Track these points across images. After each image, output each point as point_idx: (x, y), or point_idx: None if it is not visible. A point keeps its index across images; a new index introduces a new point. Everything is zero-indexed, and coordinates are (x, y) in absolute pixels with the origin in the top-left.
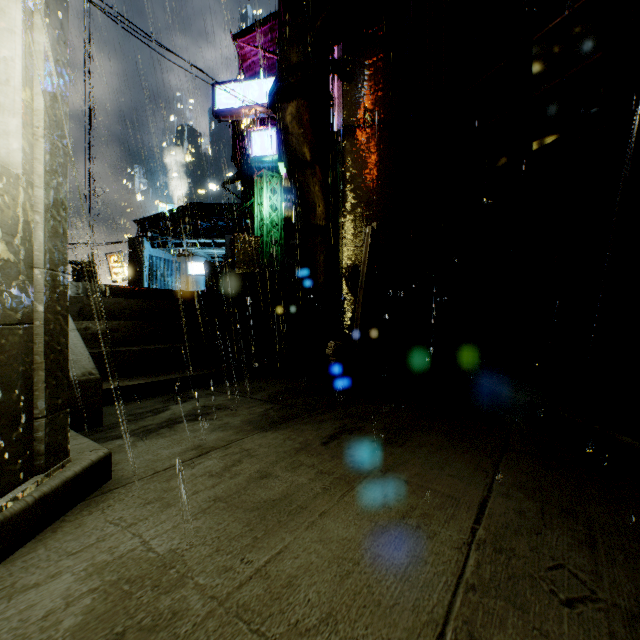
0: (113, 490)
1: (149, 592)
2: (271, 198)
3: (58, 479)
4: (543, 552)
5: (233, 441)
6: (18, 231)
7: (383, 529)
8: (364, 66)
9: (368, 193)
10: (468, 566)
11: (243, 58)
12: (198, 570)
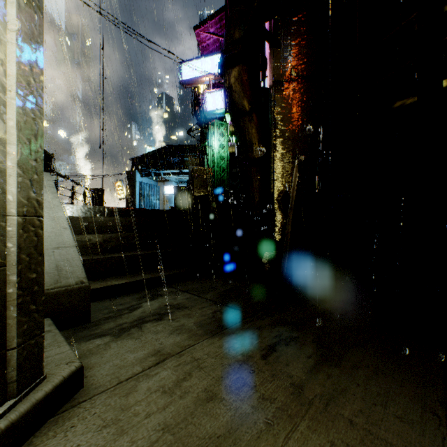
0: (80, 403)
1: None
2: (220, 139)
3: (28, 403)
4: None
5: (186, 347)
6: None
7: None
8: (291, 34)
9: (294, 132)
10: None
11: (200, 42)
12: None
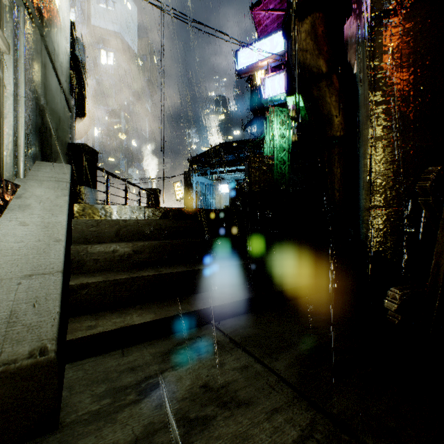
0: None
1: None
2: (280, 129)
3: None
4: None
5: None
6: None
7: None
8: None
9: (407, 86)
10: None
11: (258, 24)
12: None
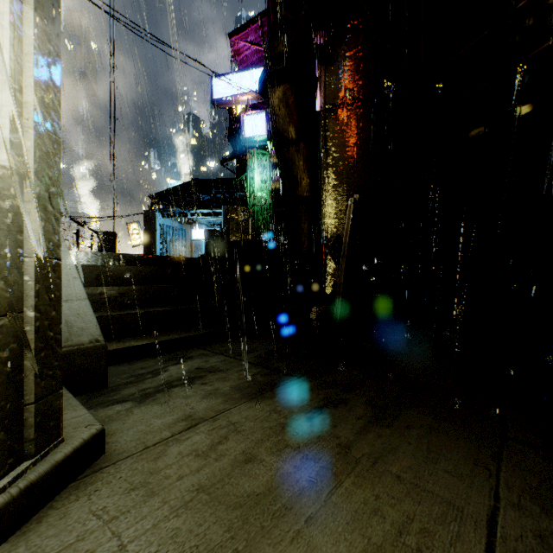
0: (103, 469)
1: None
2: (261, 173)
3: (47, 464)
4: None
5: (221, 411)
6: (5, 223)
7: (378, 550)
8: (345, 49)
9: (349, 166)
10: None
11: (237, 53)
12: None
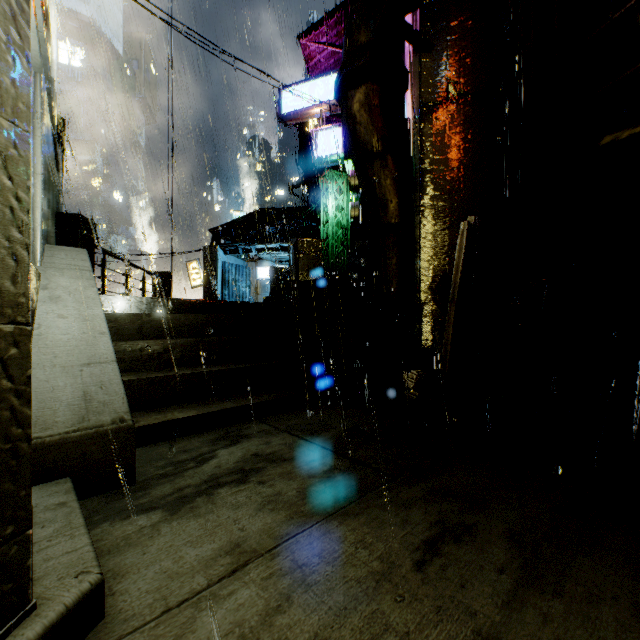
0: None
1: None
2: (337, 198)
3: None
4: None
5: (283, 539)
6: None
7: None
8: (447, 29)
9: (452, 181)
10: None
11: (308, 58)
12: None
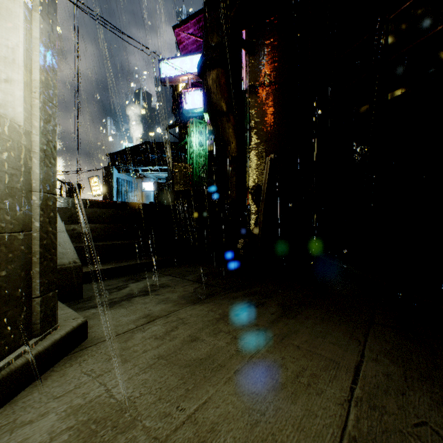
0: (87, 348)
1: (109, 431)
2: (199, 138)
3: (49, 341)
4: (408, 410)
5: (172, 312)
6: (21, 166)
7: (282, 386)
8: (264, 43)
9: (267, 133)
10: (349, 420)
11: (179, 42)
12: (145, 415)
